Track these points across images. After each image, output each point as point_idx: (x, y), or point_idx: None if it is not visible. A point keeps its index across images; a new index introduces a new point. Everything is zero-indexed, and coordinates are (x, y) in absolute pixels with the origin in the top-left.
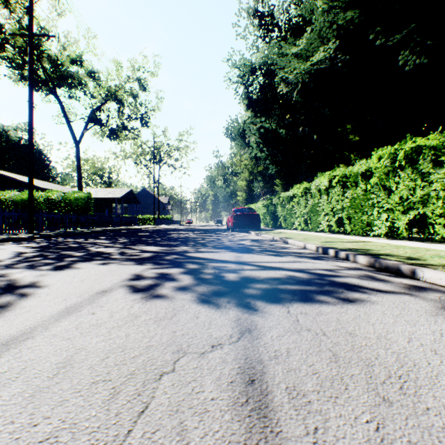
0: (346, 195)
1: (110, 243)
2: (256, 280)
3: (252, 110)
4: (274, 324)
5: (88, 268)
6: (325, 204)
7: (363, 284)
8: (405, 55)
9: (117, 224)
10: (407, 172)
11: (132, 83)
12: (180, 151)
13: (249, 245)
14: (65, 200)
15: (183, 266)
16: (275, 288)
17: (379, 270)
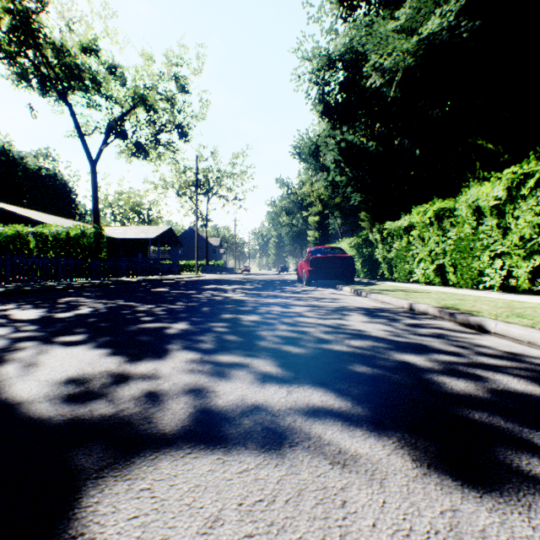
0: None
1: (13, 325)
2: None
3: (328, 120)
4: None
5: None
6: (497, 234)
7: None
8: None
9: (145, 273)
10: None
11: (167, 82)
12: (234, 179)
13: (384, 339)
14: (63, 238)
15: None
16: None
17: None
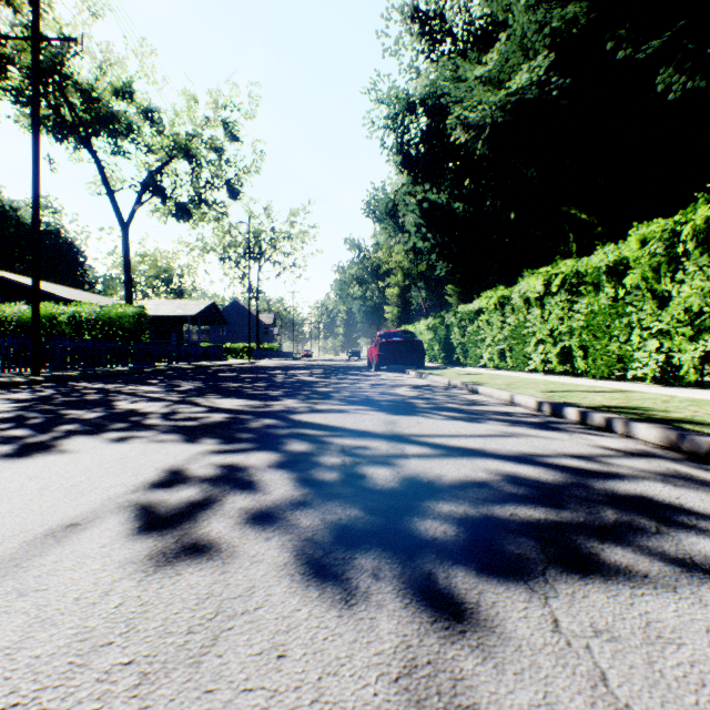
0: (578, 308)
1: (160, 393)
2: (436, 488)
3: (408, 173)
4: (535, 702)
5: (83, 450)
6: (538, 323)
7: (694, 503)
8: (666, 76)
9: (189, 359)
10: (701, 262)
11: (214, 128)
12: (292, 241)
13: (409, 396)
14: (101, 319)
15: (278, 447)
16: (488, 515)
17: (696, 459)
